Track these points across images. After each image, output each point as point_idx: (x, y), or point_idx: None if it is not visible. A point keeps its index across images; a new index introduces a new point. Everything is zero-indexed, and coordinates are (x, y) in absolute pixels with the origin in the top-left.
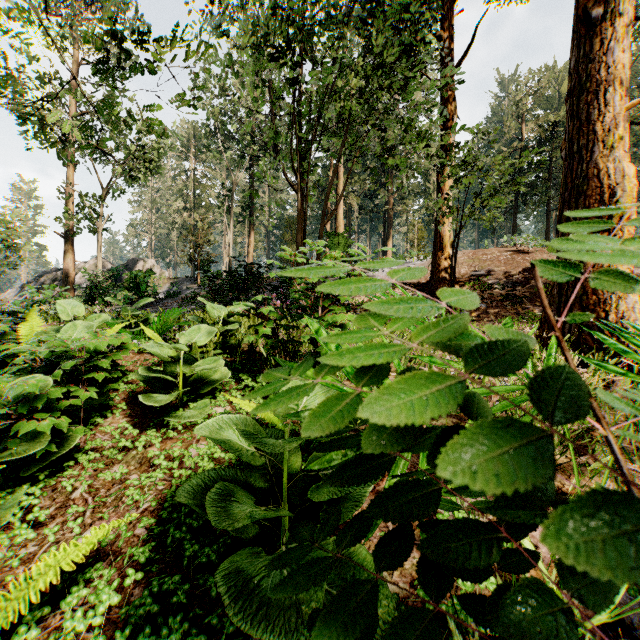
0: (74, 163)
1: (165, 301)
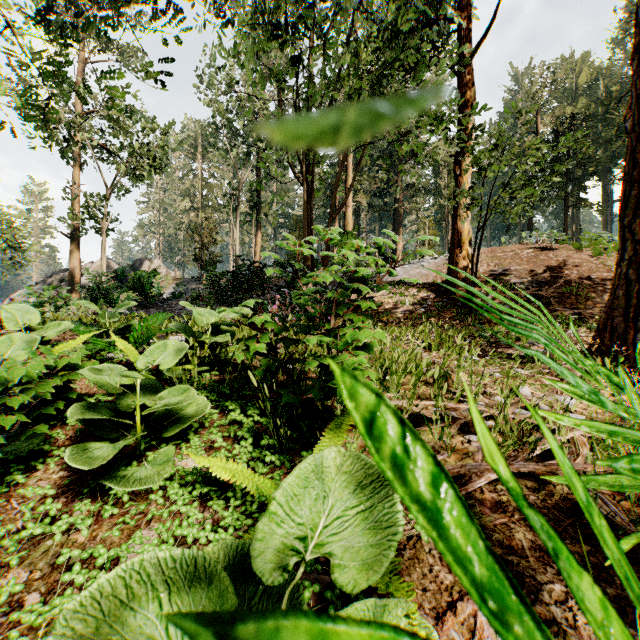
0: (80, 163)
1: (170, 302)
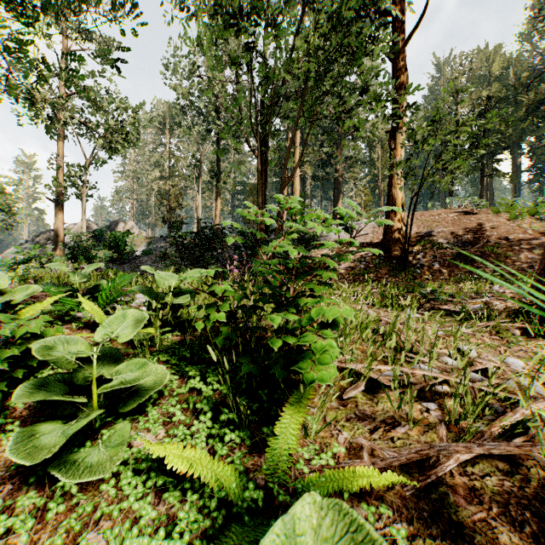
0: (64, 137)
1: (141, 258)
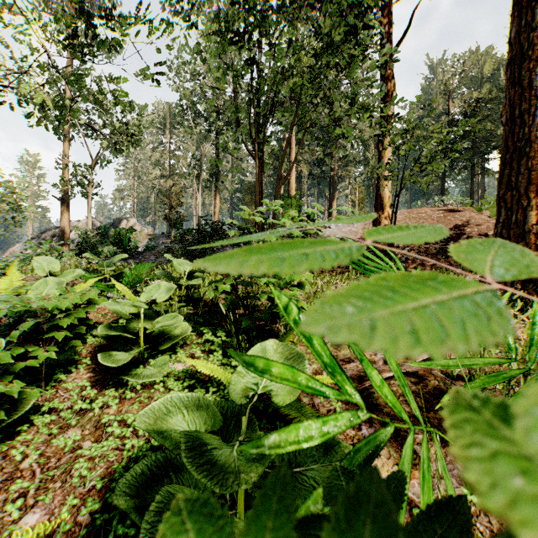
0: (69, 138)
1: (144, 254)
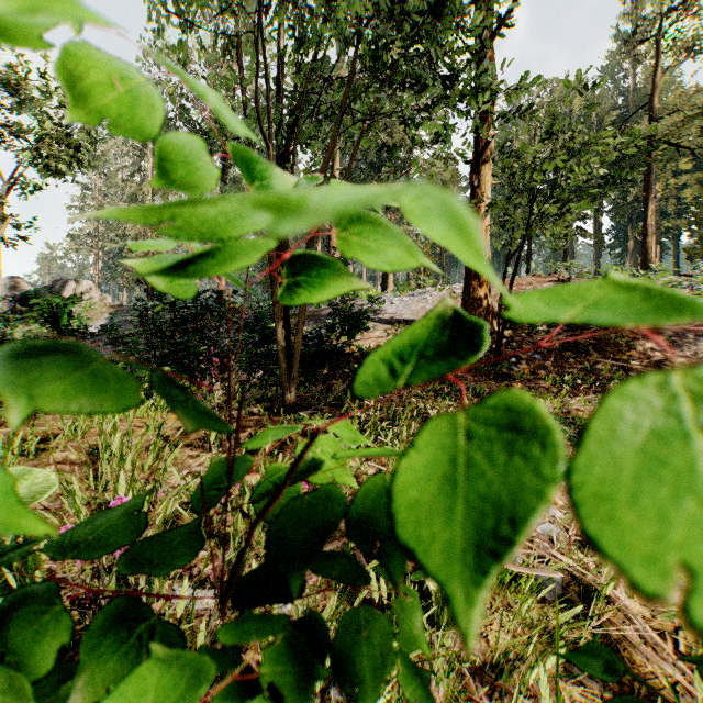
0: None
1: (97, 338)
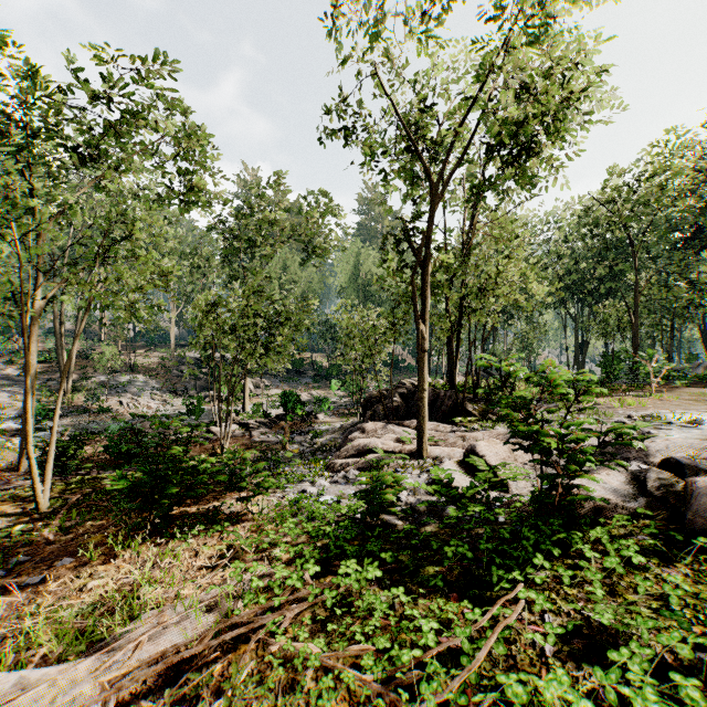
0: None
1: None
